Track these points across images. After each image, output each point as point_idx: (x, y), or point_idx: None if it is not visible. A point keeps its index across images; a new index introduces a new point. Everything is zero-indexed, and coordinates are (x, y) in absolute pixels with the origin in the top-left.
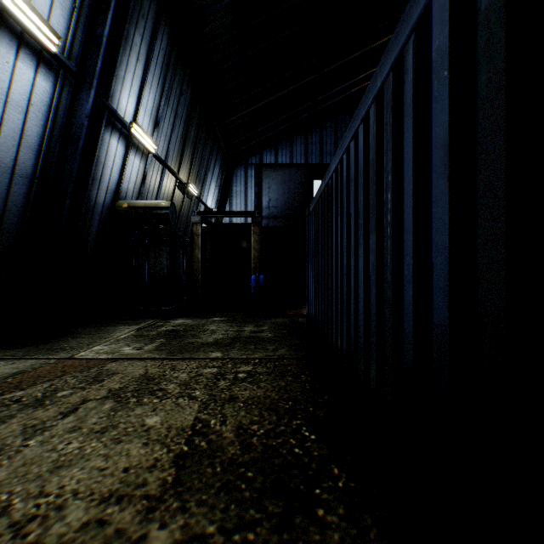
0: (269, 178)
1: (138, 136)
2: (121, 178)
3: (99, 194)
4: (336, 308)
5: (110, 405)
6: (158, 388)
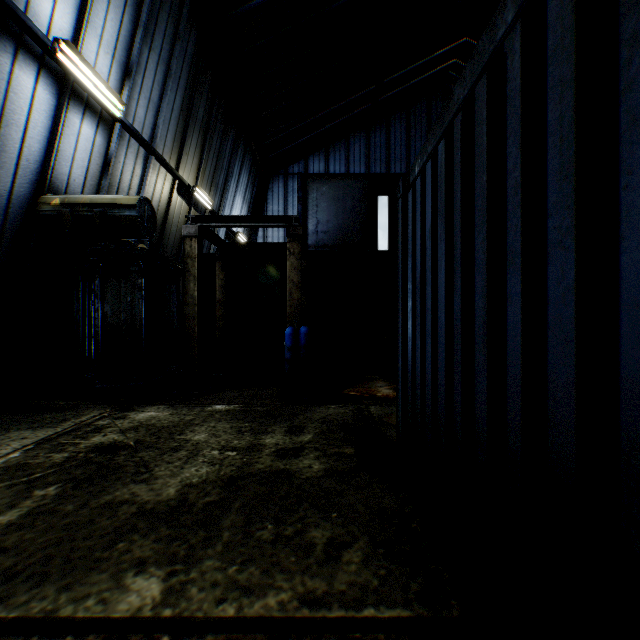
0: (316, 192)
1: (78, 73)
2: (50, 154)
3: None
4: None
5: None
6: None
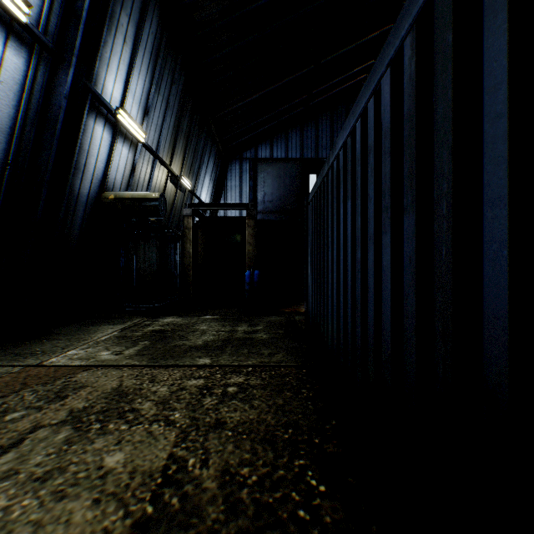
0: (264, 172)
1: (126, 123)
2: (107, 168)
3: (82, 184)
4: (344, 311)
5: (66, 435)
6: (130, 407)
